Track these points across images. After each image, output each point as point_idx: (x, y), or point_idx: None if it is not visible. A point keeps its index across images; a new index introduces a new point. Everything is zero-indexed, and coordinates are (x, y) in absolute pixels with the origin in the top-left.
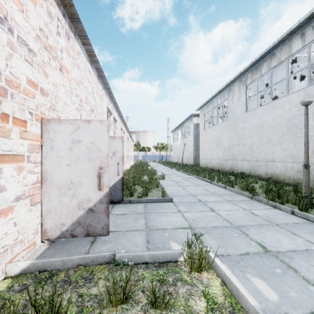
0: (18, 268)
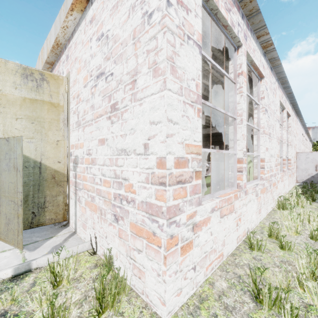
0: (297, 184)
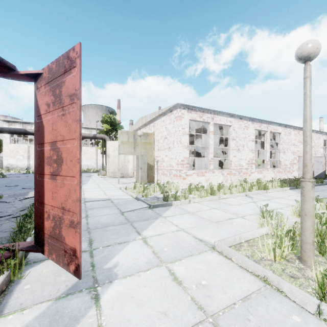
0: None
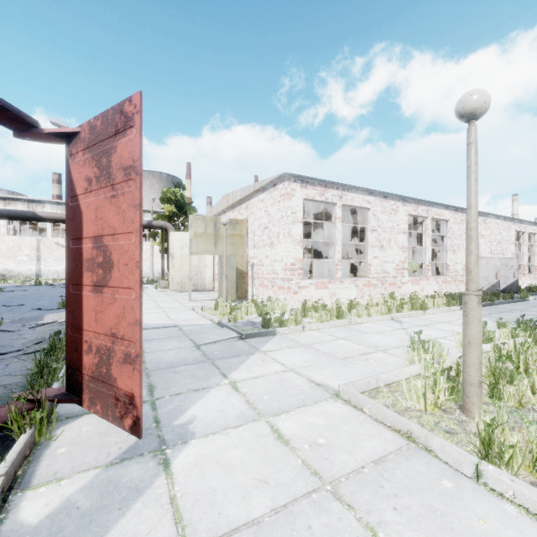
0: None
